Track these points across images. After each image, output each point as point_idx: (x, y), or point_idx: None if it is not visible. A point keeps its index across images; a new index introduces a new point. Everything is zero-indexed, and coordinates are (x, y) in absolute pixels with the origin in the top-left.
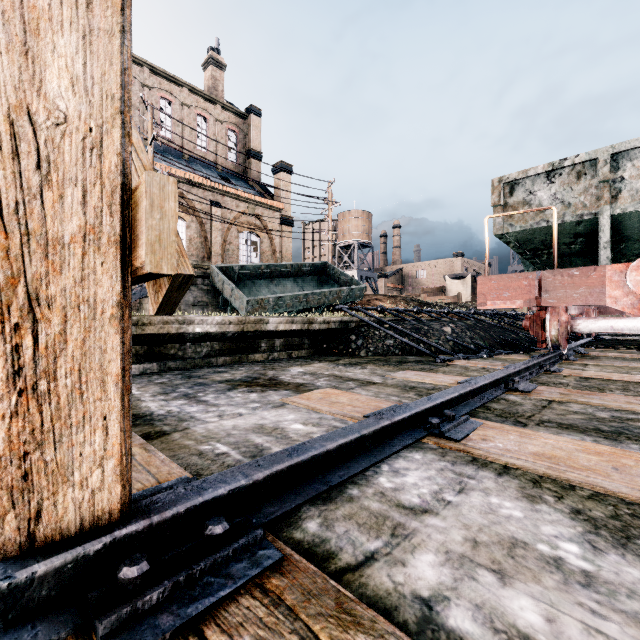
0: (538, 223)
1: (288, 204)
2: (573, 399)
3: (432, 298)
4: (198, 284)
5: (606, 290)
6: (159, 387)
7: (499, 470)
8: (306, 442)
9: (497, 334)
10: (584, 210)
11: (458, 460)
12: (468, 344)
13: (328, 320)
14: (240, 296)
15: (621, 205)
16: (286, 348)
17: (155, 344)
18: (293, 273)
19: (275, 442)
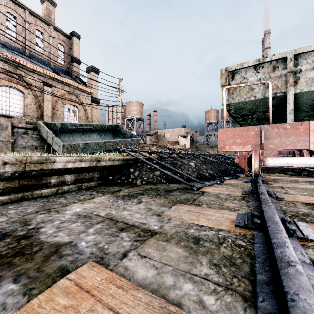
0: (249, 97)
1: (96, 91)
2: None
3: (173, 146)
4: (29, 133)
5: (310, 138)
6: None
7: None
8: None
9: (217, 166)
10: (277, 90)
11: None
12: (205, 173)
13: (113, 159)
14: (58, 142)
15: (300, 87)
16: (77, 182)
17: None
18: (98, 130)
19: None
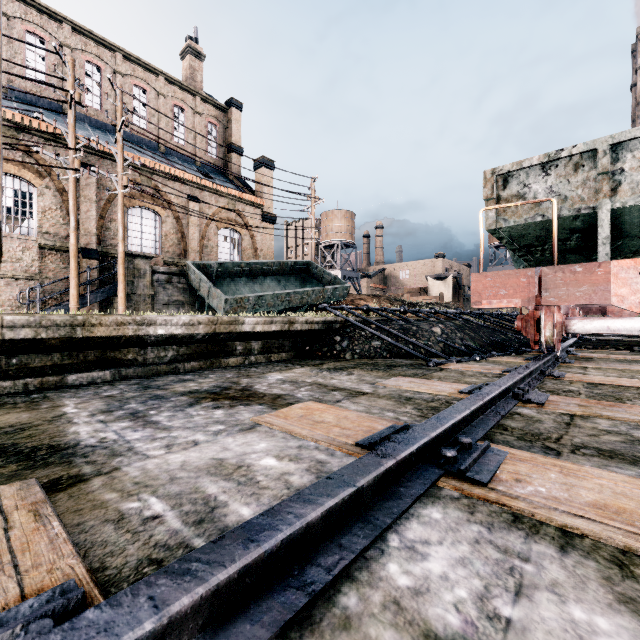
0: (533, 217)
1: (270, 201)
2: (597, 413)
3: (415, 298)
4: (173, 282)
5: (612, 288)
6: (104, 402)
7: (558, 540)
8: (275, 509)
9: (486, 335)
10: (582, 204)
11: (494, 520)
12: (459, 345)
13: (311, 320)
14: (218, 295)
15: (621, 198)
16: (264, 351)
17: (109, 348)
18: (275, 271)
19: (235, 492)
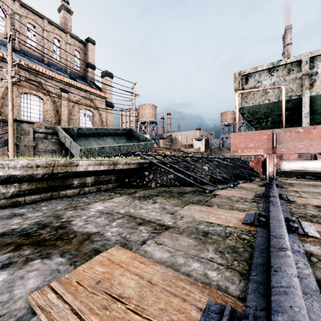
0: (263, 101)
1: (110, 95)
2: None
3: (187, 149)
4: (48, 138)
5: None
6: None
7: None
8: None
9: (231, 170)
10: (292, 93)
11: None
12: (218, 177)
13: (129, 162)
14: (76, 146)
15: (315, 90)
16: (96, 183)
17: None
18: (112, 134)
19: None
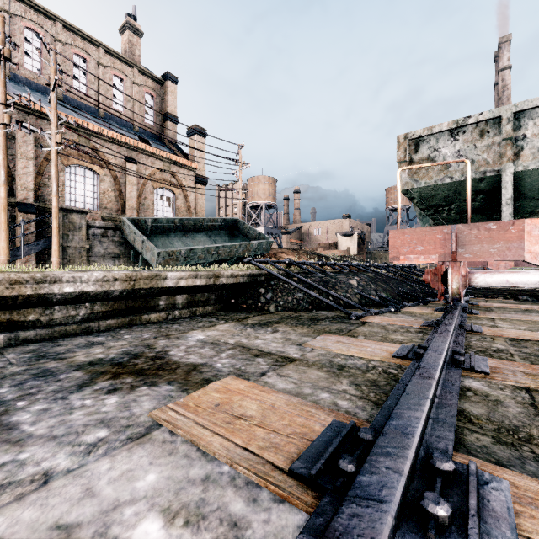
0: (442, 179)
1: (202, 165)
2: None
3: (327, 252)
4: (109, 236)
5: (526, 245)
6: None
7: None
8: None
9: (395, 286)
10: (487, 167)
11: None
12: (373, 297)
13: (236, 274)
14: (151, 248)
15: (523, 162)
16: (189, 305)
17: (3, 309)
18: (206, 227)
19: None
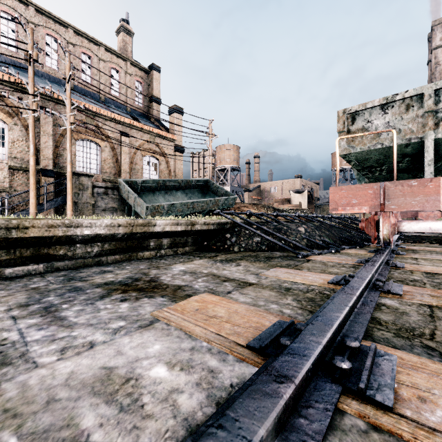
0: (374, 145)
1: (180, 136)
2: None
3: (281, 206)
4: (109, 194)
5: (441, 198)
6: (26, 295)
7: None
8: None
9: (337, 232)
10: (412, 135)
11: None
12: (318, 241)
13: (208, 222)
14: (141, 203)
15: None
16: (172, 246)
17: (43, 246)
18: (183, 186)
19: (113, 425)
